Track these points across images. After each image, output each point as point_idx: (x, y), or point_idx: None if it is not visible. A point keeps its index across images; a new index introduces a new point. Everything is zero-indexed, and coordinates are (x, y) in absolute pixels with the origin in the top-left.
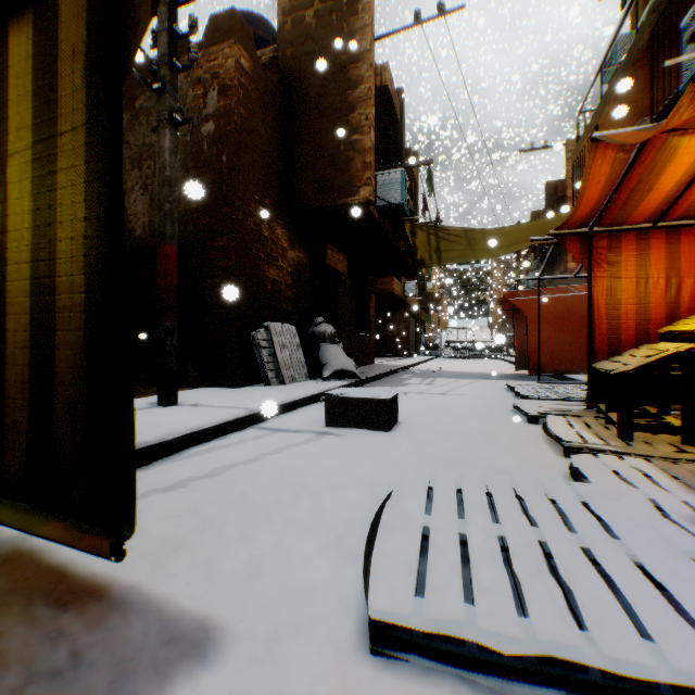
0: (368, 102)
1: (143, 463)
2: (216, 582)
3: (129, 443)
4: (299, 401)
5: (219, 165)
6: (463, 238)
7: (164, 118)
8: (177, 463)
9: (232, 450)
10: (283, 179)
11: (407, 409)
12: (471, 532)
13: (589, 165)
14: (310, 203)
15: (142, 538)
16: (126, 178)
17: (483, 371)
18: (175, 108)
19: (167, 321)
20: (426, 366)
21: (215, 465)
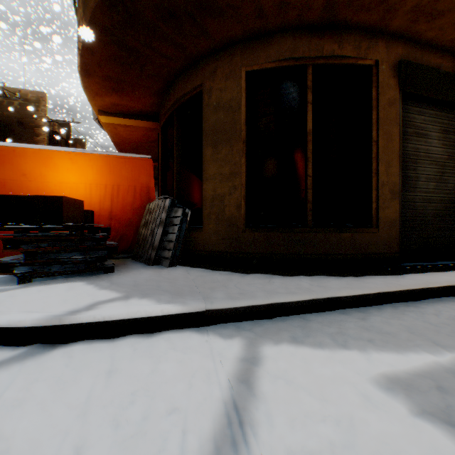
0: (44, 143)
1: None
2: None
3: None
4: None
5: None
6: None
7: None
8: None
9: None
10: None
11: None
12: None
13: None
14: None
15: None
16: None
17: None
18: None
19: None
20: None
21: None
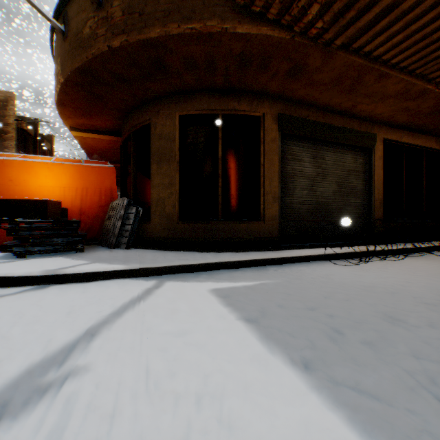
0: (13, 140)
1: None
2: None
3: None
4: None
5: None
6: None
7: None
8: None
9: None
10: None
11: None
12: None
13: None
14: None
15: None
16: None
17: None
18: None
19: None
20: None
21: None
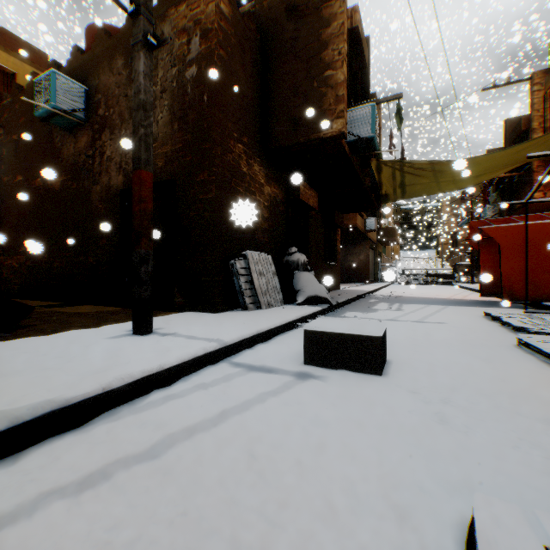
0: (341, 38)
1: (80, 420)
2: None
3: None
4: (274, 329)
5: (201, 105)
6: (428, 171)
7: (138, 42)
8: (121, 421)
9: (194, 399)
10: (260, 121)
11: (390, 342)
12: None
13: None
14: (284, 141)
15: None
16: (125, 127)
17: (445, 297)
18: (150, 31)
19: (141, 248)
20: (386, 291)
21: (165, 429)
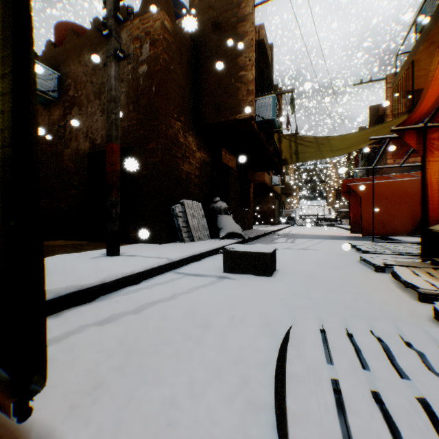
0: (251, 49)
1: (89, 299)
2: (126, 434)
3: (40, 295)
4: (204, 253)
5: (150, 94)
6: (314, 143)
7: (110, 55)
8: (114, 299)
9: (155, 289)
10: (193, 104)
11: (281, 260)
12: (384, 391)
13: (433, 68)
14: (211, 120)
15: (70, 373)
16: (91, 106)
17: (327, 234)
18: (118, 48)
19: (113, 197)
20: (287, 231)
21: (141, 302)
